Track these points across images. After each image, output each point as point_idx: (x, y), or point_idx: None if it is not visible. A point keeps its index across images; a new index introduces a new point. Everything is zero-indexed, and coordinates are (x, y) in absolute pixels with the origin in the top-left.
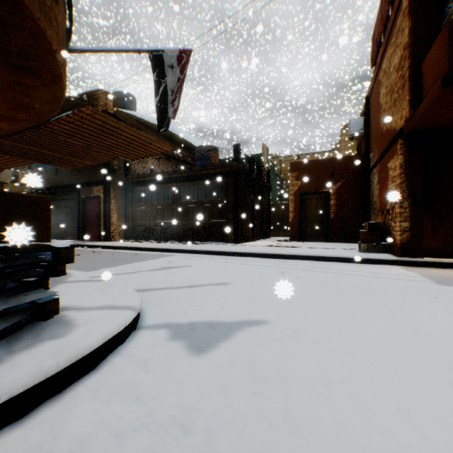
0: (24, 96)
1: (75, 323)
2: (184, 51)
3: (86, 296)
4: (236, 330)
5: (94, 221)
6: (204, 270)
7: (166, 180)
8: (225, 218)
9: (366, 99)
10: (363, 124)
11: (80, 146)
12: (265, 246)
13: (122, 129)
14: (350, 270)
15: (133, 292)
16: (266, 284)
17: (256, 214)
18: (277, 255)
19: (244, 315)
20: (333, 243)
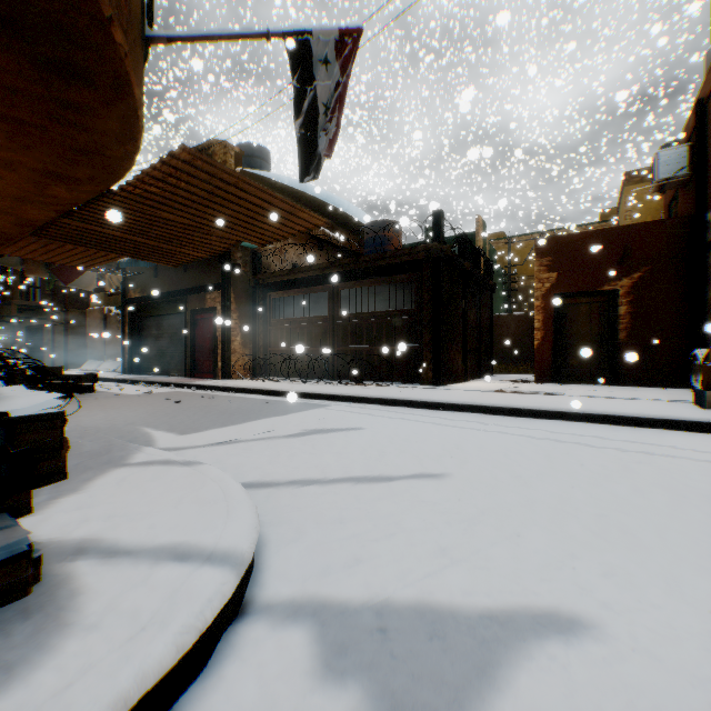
0: (77, 131)
1: (76, 612)
2: (348, 31)
3: (144, 510)
4: (504, 652)
5: (207, 348)
6: (385, 438)
7: (317, 279)
8: (416, 341)
9: (696, 106)
10: (686, 159)
11: (180, 224)
12: (493, 392)
13: (241, 187)
14: (703, 449)
15: (242, 502)
16: (526, 481)
17: (470, 335)
18: (523, 411)
19: (508, 585)
20: (623, 387)
